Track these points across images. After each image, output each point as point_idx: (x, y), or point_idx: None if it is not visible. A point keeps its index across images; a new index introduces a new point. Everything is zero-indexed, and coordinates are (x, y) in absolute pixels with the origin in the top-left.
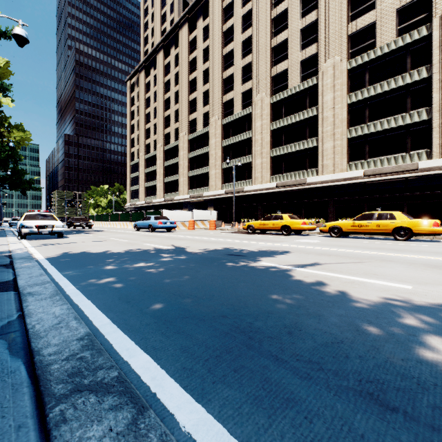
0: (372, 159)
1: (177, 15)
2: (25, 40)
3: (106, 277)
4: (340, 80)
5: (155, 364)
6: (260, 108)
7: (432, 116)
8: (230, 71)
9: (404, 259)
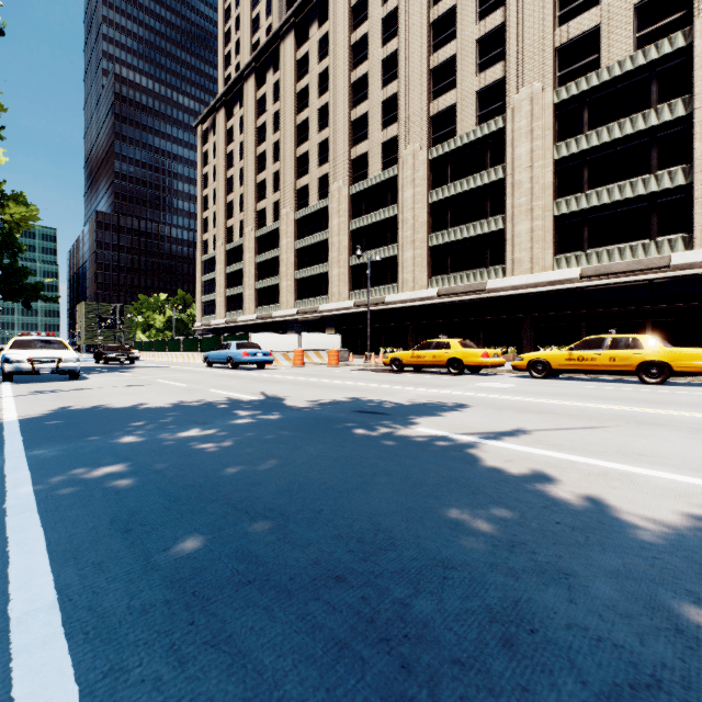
0: (594, 250)
1: (278, 19)
2: None
3: (112, 462)
4: (541, 121)
5: None
6: (410, 168)
7: (694, 179)
8: (362, 108)
9: (677, 420)
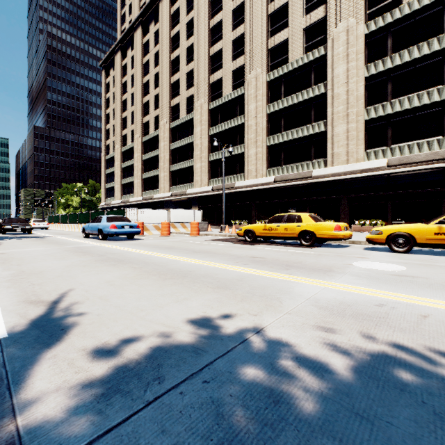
0: (397, 145)
1: None
2: None
3: None
4: (355, 47)
5: None
6: (254, 88)
7: None
8: (218, 46)
9: None
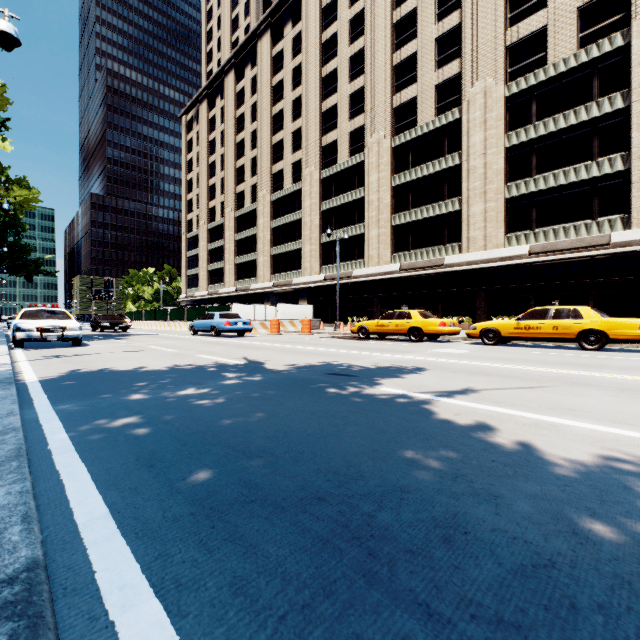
0: (542, 229)
1: (255, 19)
2: (14, 40)
3: (127, 415)
4: (494, 113)
5: (172, 631)
6: (375, 155)
7: (631, 165)
8: (332, 100)
9: (606, 381)
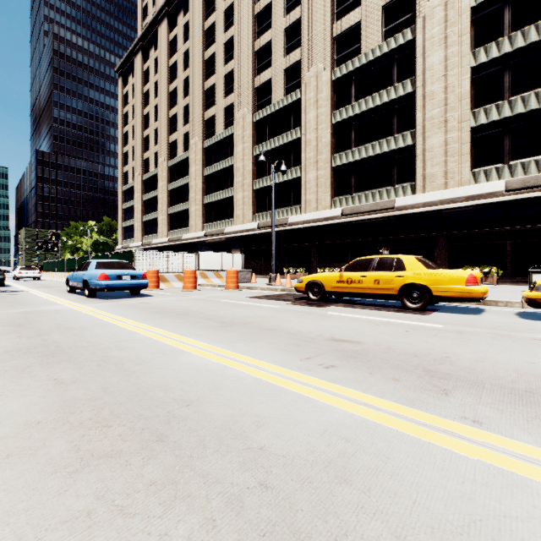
0: (518, 161)
1: None
2: None
3: None
4: (457, 26)
5: None
6: (313, 90)
7: None
8: (266, 37)
9: None
